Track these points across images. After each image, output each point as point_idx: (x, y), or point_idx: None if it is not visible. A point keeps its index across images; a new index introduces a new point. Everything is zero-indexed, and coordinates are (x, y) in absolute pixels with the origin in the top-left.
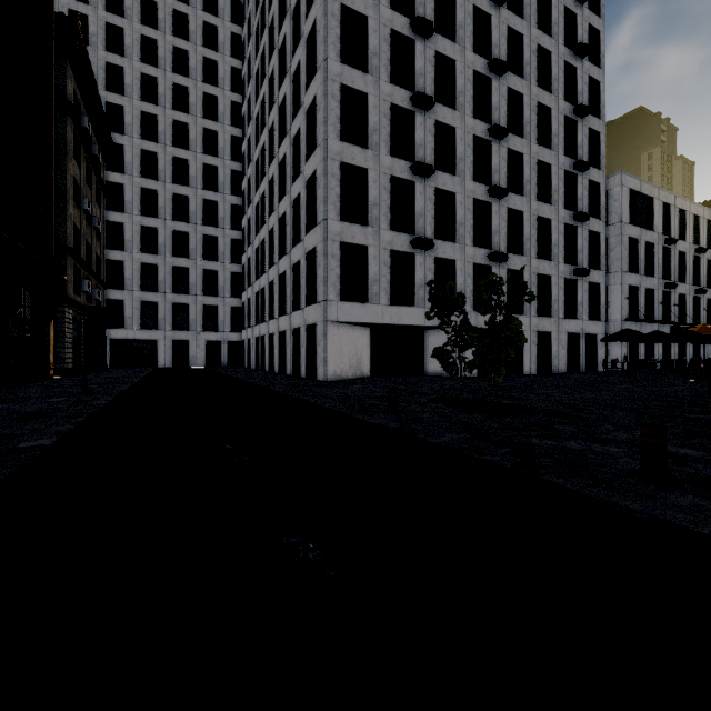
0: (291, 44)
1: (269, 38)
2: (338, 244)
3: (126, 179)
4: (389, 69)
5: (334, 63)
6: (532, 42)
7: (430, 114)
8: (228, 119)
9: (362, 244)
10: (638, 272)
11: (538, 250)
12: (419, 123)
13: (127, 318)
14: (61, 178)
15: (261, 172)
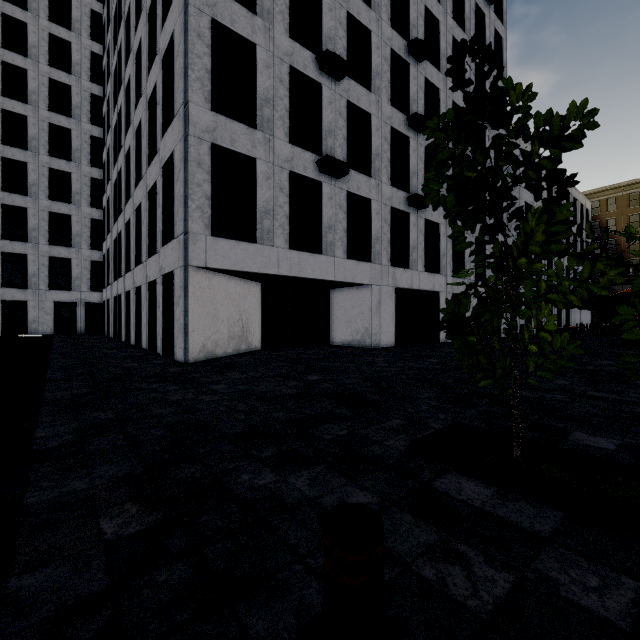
0: None
1: None
2: (208, 147)
3: None
4: None
5: None
6: None
7: (341, 1)
8: (86, 30)
9: (248, 155)
10: None
11: None
12: (327, 7)
13: None
14: None
15: (119, 83)
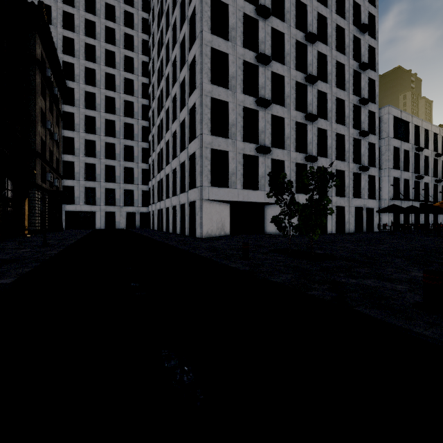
0: (180, 23)
1: (166, 20)
2: (209, 150)
3: (75, 110)
4: (242, 38)
5: (207, 34)
6: (333, 22)
7: (268, 68)
8: (140, 72)
9: (225, 150)
10: (399, 169)
11: (336, 154)
12: (261, 73)
13: (76, 197)
14: (32, 108)
15: (161, 105)
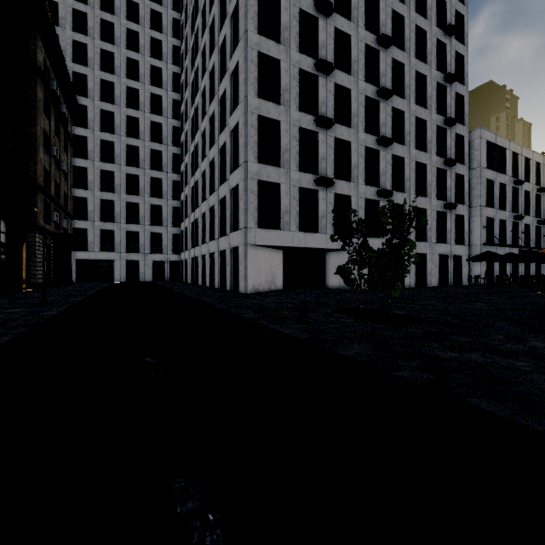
0: (219, 22)
1: (201, 19)
2: (256, 182)
3: (88, 133)
4: (297, 41)
5: (253, 35)
6: (411, 23)
7: (330, 78)
8: (170, 86)
9: (276, 182)
10: (493, 207)
11: (416, 188)
12: (322, 85)
13: (89, 243)
14: (33, 129)
15: (195, 127)
